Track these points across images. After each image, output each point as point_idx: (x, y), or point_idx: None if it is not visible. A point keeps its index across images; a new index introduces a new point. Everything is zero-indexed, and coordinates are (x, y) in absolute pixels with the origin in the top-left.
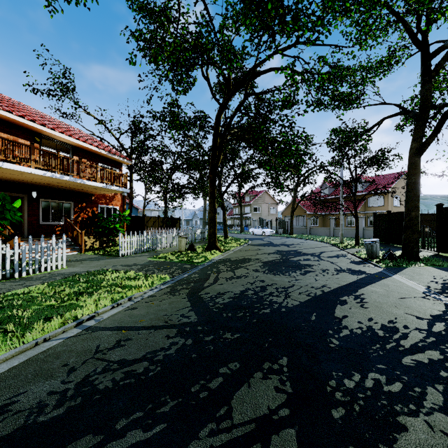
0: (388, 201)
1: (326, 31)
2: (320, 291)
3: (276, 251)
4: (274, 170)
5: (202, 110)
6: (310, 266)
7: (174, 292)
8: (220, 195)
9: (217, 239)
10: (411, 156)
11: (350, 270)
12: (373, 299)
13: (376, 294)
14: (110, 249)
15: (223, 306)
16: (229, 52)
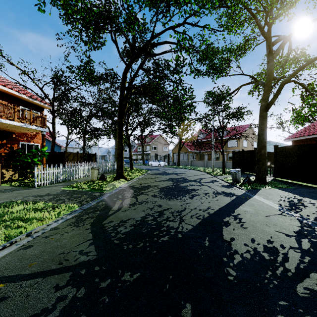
0: (239, 144)
1: (209, 7)
2: (207, 213)
3: (169, 179)
4: (168, 118)
5: (112, 68)
6: (195, 190)
7: (79, 223)
8: (127, 137)
9: (124, 169)
10: (261, 111)
11: (224, 193)
12: (248, 218)
13: (248, 213)
14: (28, 180)
15: (125, 236)
16: (132, 16)
